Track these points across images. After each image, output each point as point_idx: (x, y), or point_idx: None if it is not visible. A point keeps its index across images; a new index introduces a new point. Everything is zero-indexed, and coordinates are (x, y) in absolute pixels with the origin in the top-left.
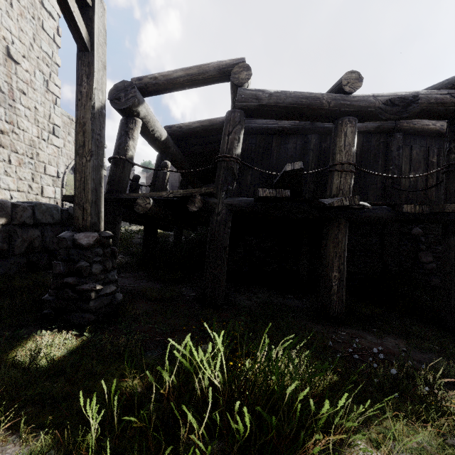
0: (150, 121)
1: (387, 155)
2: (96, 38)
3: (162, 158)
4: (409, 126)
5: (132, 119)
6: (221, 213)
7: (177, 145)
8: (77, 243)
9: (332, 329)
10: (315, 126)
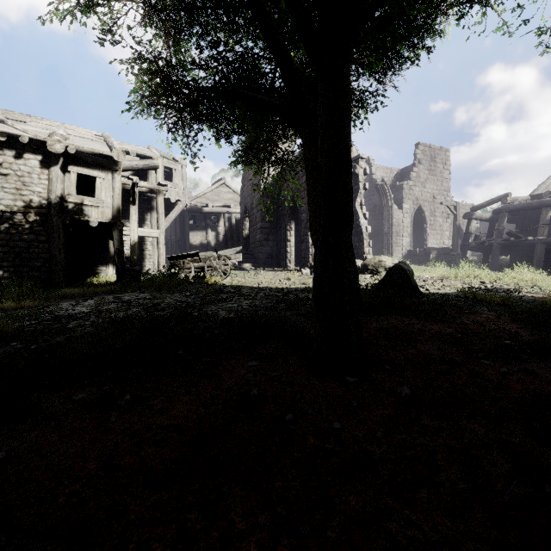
0: (478, 217)
1: None
2: (457, 211)
3: (491, 224)
4: None
5: (470, 220)
6: (494, 245)
7: None
8: (453, 254)
9: None
10: None
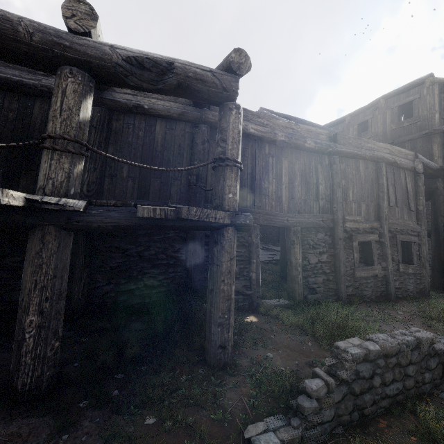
0: None
1: (193, 148)
2: None
3: None
4: (215, 119)
5: None
6: None
7: None
8: None
9: None
10: (101, 96)
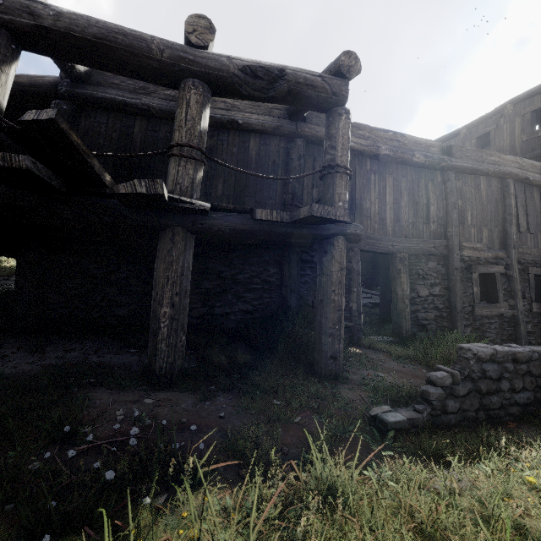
0: None
1: (288, 164)
2: None
3: None
4: (312, 132)
5: None
6: None
7: None
8: None
9: (138, 397)
10: None
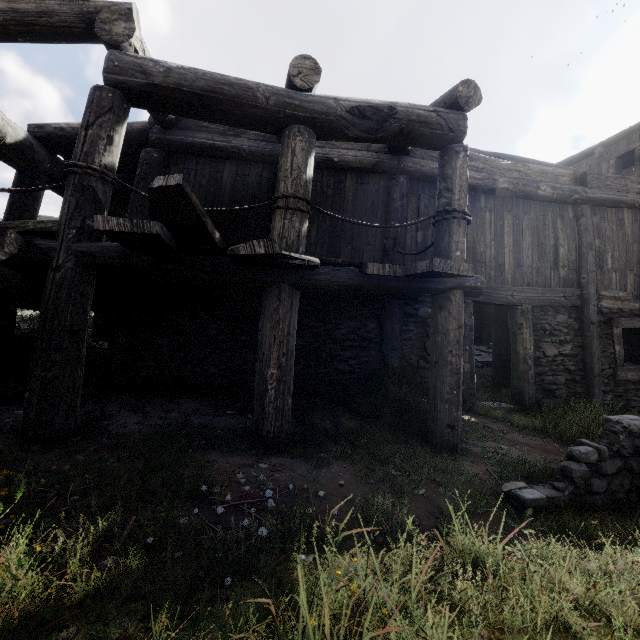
0: None
1: (389, 205)
2: None
3: (23, 181)
4: (416, 167)
5: None
6: (63, 267)
7: None
8: None
9: (251, 461)
10: None
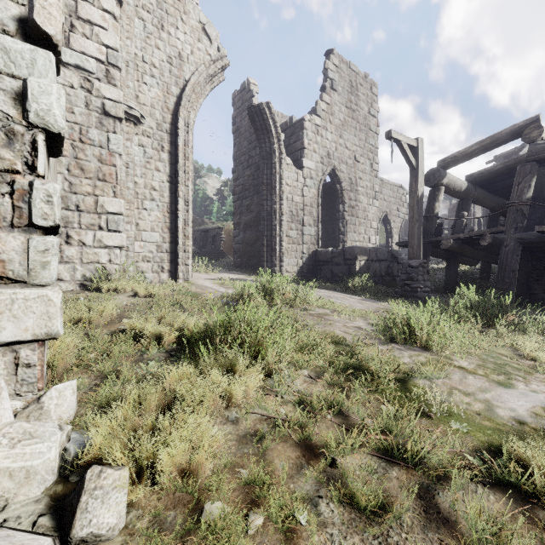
0: (451, 184)
1: None
2: (419, 161)
3: (462, 204)
4: None
5: (437, 188)
6: (509, 245)
7: (479, 186)
8: (410, 265)
9: None
10: None
